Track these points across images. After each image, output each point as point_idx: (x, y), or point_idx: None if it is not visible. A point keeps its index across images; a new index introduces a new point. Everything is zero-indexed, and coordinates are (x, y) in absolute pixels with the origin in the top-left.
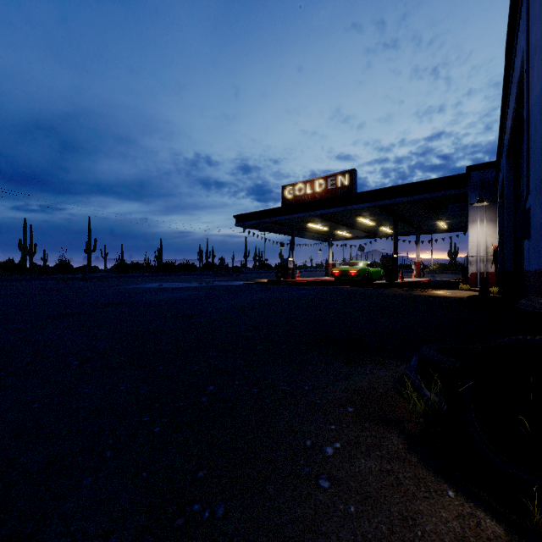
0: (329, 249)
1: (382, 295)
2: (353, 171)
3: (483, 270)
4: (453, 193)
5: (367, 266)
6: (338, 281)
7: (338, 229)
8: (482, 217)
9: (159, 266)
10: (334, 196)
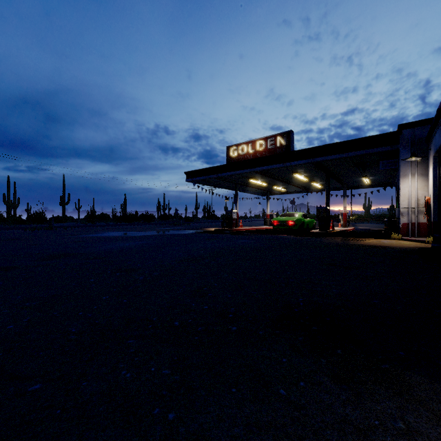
0: (267, 202)
1: (322, 244)
2: (290, 132)
3: (414, 221)
4: (385, 150)
5: (302, 217)
6: (276, 230)
7: (275, 185)
8: (413, 171)
9: (122, 216)
10: (274, 154)
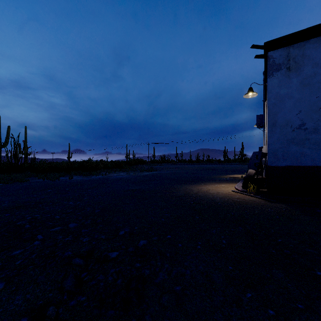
0: None
1: None
2: None
3: None
4: None
5: None
6: None
7: None
8: None
9: None
10: None
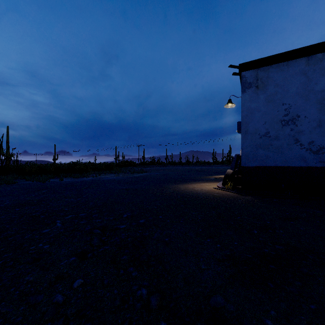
0: None
1: None
2: None
3: None
4: None
5: None
6: None
7: None
8: None
9: None
10: None
